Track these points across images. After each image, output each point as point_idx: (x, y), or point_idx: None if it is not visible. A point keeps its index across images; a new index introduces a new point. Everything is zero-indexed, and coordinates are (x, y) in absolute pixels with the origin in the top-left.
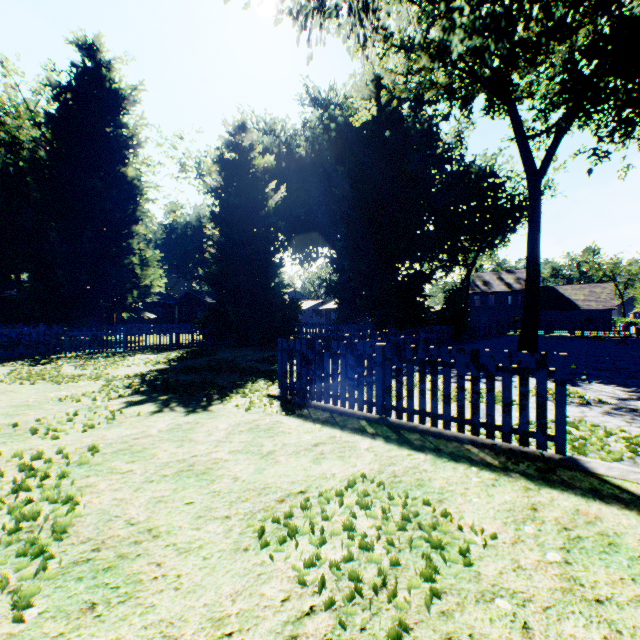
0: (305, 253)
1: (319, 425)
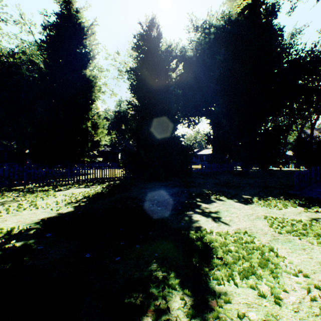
0: (191, 120)
1: None
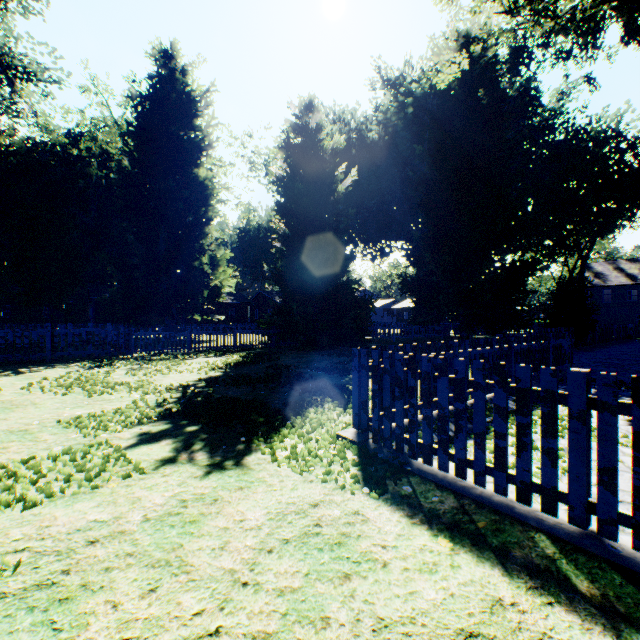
0: (376, 247)
1: (445, 542)
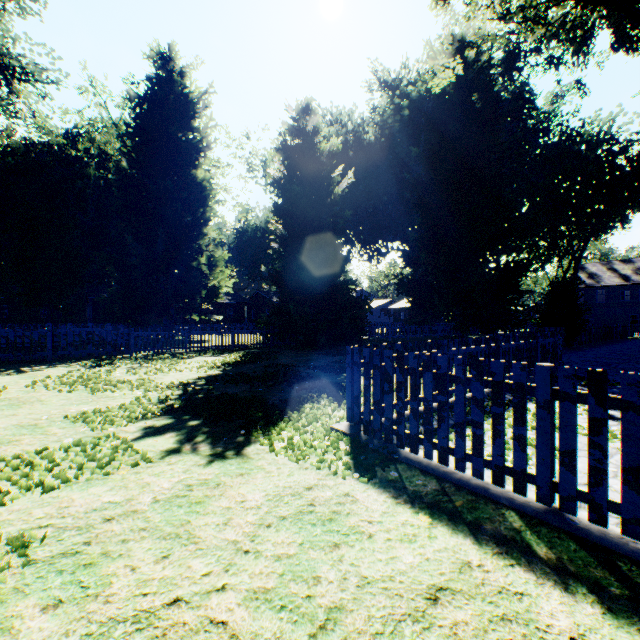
0: (373, 248)
1: (425, 518)
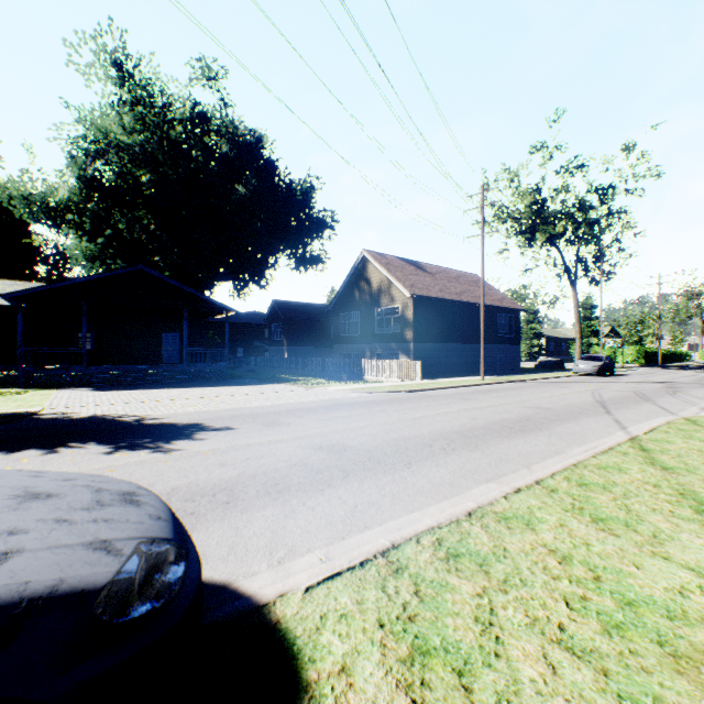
0: None
1: None
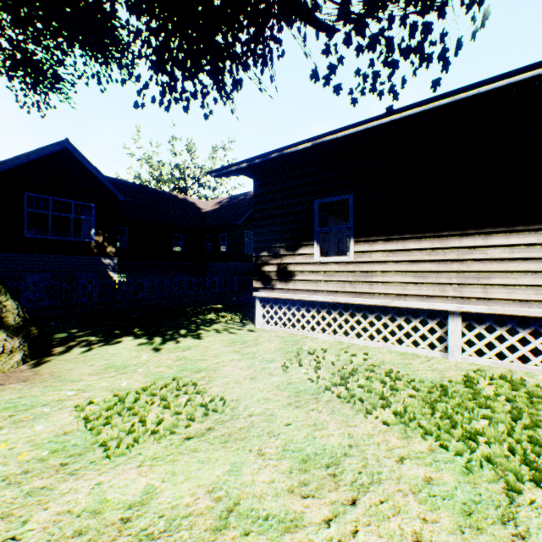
0: None
1: None
